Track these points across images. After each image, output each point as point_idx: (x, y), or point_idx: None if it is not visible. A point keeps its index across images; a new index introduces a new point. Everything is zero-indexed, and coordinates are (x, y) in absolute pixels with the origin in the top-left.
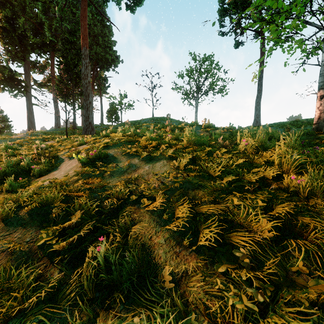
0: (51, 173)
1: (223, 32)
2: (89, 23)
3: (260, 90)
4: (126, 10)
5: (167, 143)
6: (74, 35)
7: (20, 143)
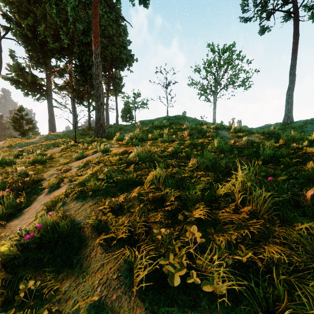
0: (9, 224)
1: (246, 18)
2: (104, 24)
3: (293, 81)
4: (139, 5)
5: (199, 195)
6: (87, 36)
7: (30, 148)
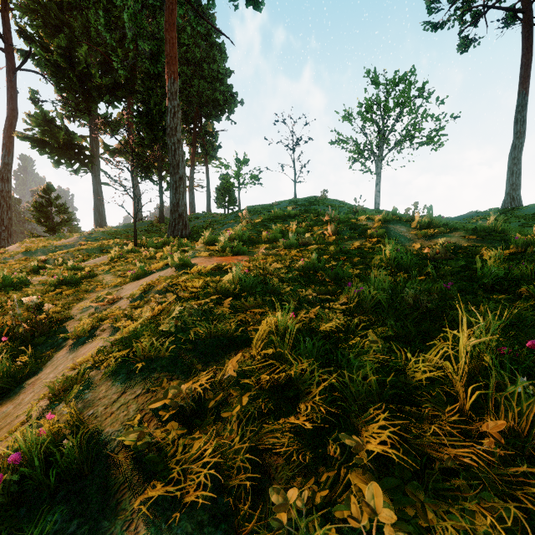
0: None
1: (435, 23)
2: (187, 41)
3: (521, 133)
4: (247, 6)
5: (372, 383)
6: (157, 62)
7: (60, 256)
